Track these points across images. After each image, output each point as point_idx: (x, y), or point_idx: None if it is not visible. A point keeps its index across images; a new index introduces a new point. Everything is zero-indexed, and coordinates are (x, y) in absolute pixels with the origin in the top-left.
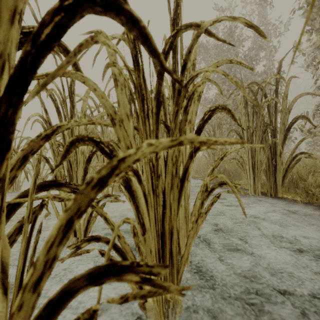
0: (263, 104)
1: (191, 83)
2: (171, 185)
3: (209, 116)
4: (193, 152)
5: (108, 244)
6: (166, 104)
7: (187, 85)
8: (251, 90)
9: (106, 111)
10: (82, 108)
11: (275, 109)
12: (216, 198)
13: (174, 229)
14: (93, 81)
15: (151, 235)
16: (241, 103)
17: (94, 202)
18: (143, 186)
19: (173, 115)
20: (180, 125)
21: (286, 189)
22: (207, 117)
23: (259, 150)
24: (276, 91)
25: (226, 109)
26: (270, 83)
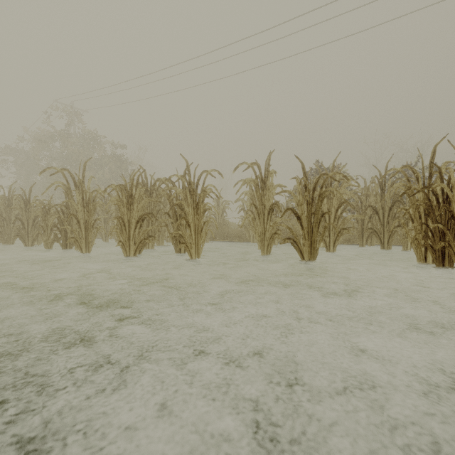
0: None
1: None
2: None
3: None
4: None
5: None
6: None
7: None
8: None
9: None
10: None
11: None
12: None
13: None
14: None
15: None
16: None
17: None
18: None
19: None
20: None
21: None
22: None
23: None
24: None
25: None
26: None
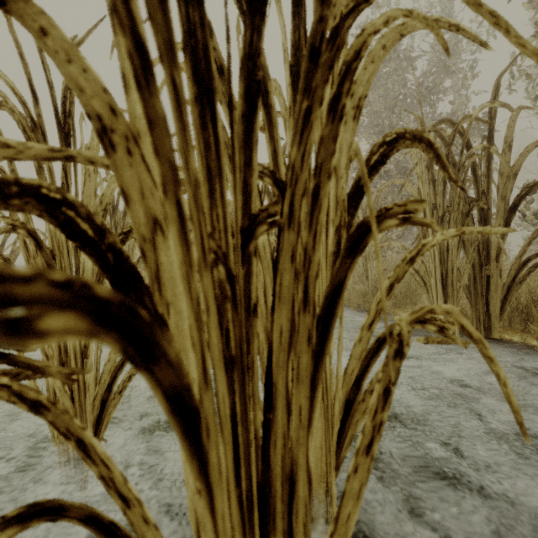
0: (464, 160)
1: (352, 25)
2: (291, 337)
3: (381, 157)
4: (375, 227)
5: (91, 526)
6: (276, 129)
7: (341, 25)
8: (441, 135)
9: (83, 104)
10: (89, 149)
11: (487, 171)
12: None
13: (300, 470)
14: (36, 3)
15: (217, 537)
16: (422, 159)
17: (44, 395)
18: (169, 366)
19: (297, 123)
20: (317, 154)
21: (506, 322)
22: (376, 159)
23: (456, 249)
24: (489, 136)
25: (423, 141)
26: (480, 119)
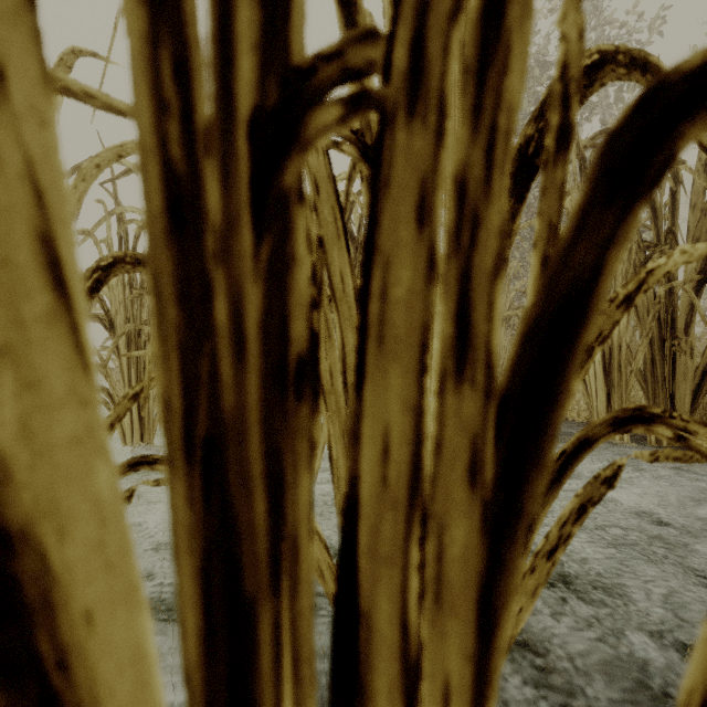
0: None
1: None
2: (416, 465)
3: None
4: None
5: None
6: None
7: None
8: None
9: None
10: None
11: (671, 202)
12: (598, 488)
13: None
14: None
15: None
16: (576, 186)
17: None
18: None
19: None
20: None
21: None
22: None
23: (625, 317)
24: None
25: (650, 71)
26: None
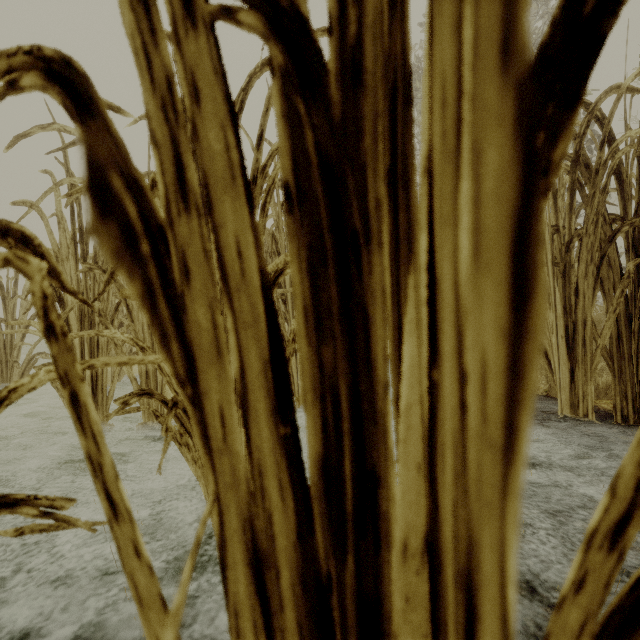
0: (607, 156)
1: None
2: None
3: None
4: None
5: None
6: None
7: None
8: None
9: None
10: None
11: (639, 173)
12: None
13: None
14: None
15: None
16: None
17: None
18: None
19: None
20: None
21: None
22: None
23: (590, 292)
24: None
25: None
26: (635, 90)
